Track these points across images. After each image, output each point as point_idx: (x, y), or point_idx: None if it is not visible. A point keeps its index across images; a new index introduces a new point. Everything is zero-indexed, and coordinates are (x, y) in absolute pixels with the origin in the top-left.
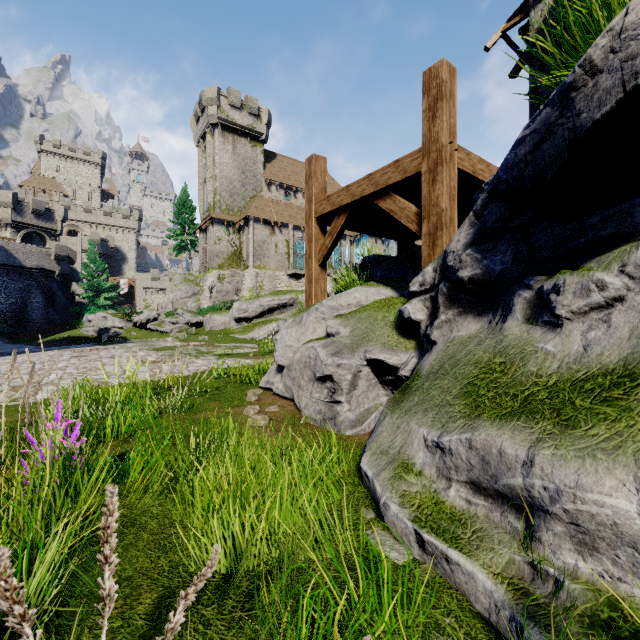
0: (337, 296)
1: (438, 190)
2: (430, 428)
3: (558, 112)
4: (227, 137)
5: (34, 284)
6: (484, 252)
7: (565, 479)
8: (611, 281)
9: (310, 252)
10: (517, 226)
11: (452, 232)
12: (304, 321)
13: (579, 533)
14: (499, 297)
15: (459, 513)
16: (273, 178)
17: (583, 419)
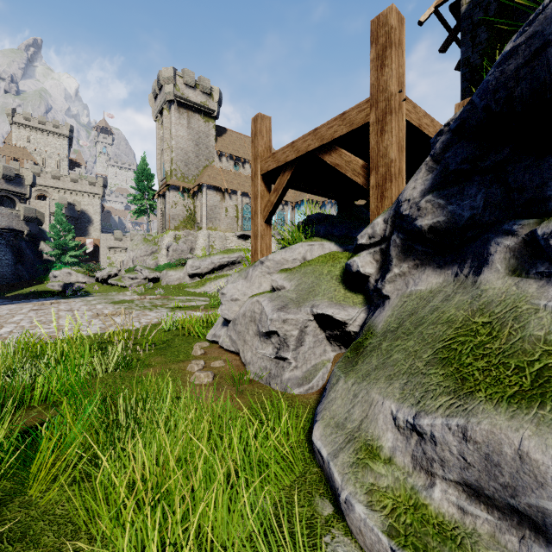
0: (282, 251)
1: (387, 140)
2: (400, 403)
3: None
4: (182, 113)
5: (4, 243)
6: (448, 197)
7: None
8: None
9: (256, 209)
10: (489, 166)
11: (401, 184)
12: (250, 275)
13: None
14: (466, 247)
15: (450, 525)
16: (224, 150)
17: None
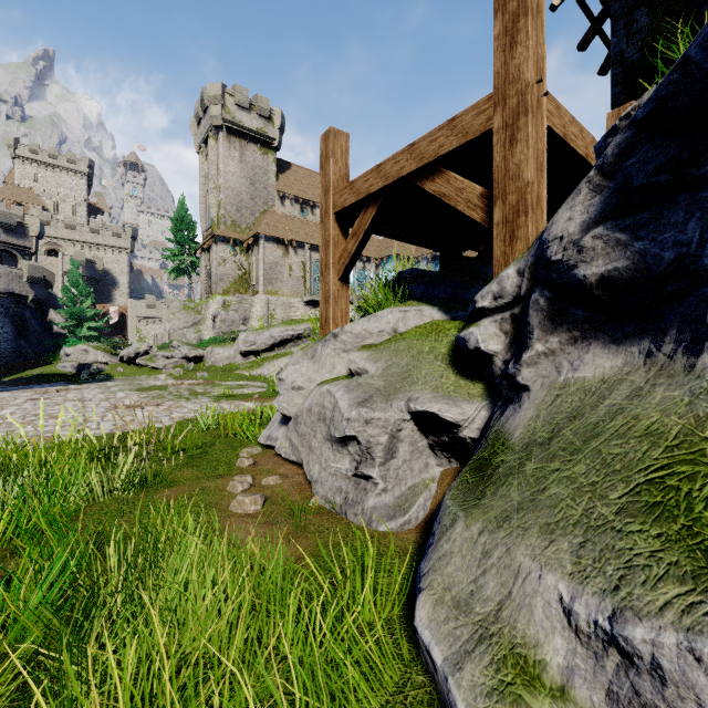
0: (364, 320)
1: (520, 154)
2: (576, 583)
3: None
4: (233, 142)
5: (2, 311)
6: (634, 228)
7: None
8: None
9: (327, 261)
10: None
11: (539, 219)
12: (318, 354)
13: None
14: (664, 309)
15: None
16: (287, 191)
17: None
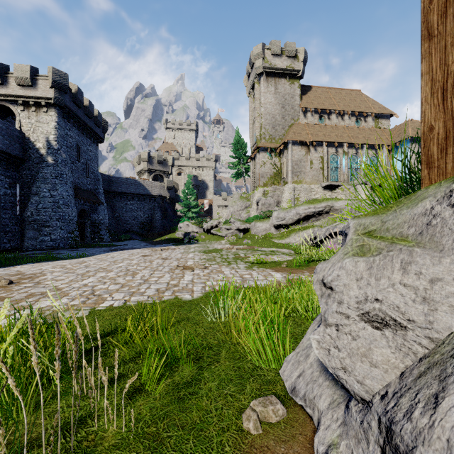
0: None
1: None
2: None
3: None
4: (270, 81)
5: (156, 205)
6: None
7: None
8: None
9: None
10: None
11: None
12: (448, 228)
13: None
14: None
15: None
16: (308, 106)
17: None
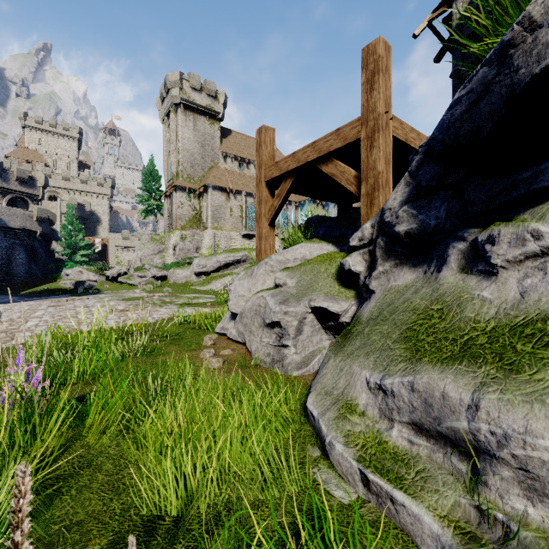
0: (284, 251)
1: (375, 155)
2: (372, 371)
3: (495, 70)
4: (188, 115)
5: (18, 242)
6: (419, 208)
7: (513, 424)
8: (547, 231)
9: (260, 212)
10: (450, 184)
11: (388, 193)
12: (255, 273)
13: (528, 479)
14: (433, 249)
15: (402, 453)
16: (229, 151)
17: (527, 363)
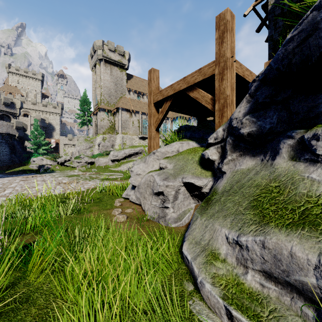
0: (165, 146)
1: (224, 84)
2: (230, 229)
3: None
4: (107, 66)
5: (4, 142)
6: (258, 117)
7: None
8: None
9: (150, 122)
10: (280, 100)
11: (232, 109)
12: (147, 160)
13: None
14: (267, 144)
15: (256, 293)
16: (131, 88)
17: None
